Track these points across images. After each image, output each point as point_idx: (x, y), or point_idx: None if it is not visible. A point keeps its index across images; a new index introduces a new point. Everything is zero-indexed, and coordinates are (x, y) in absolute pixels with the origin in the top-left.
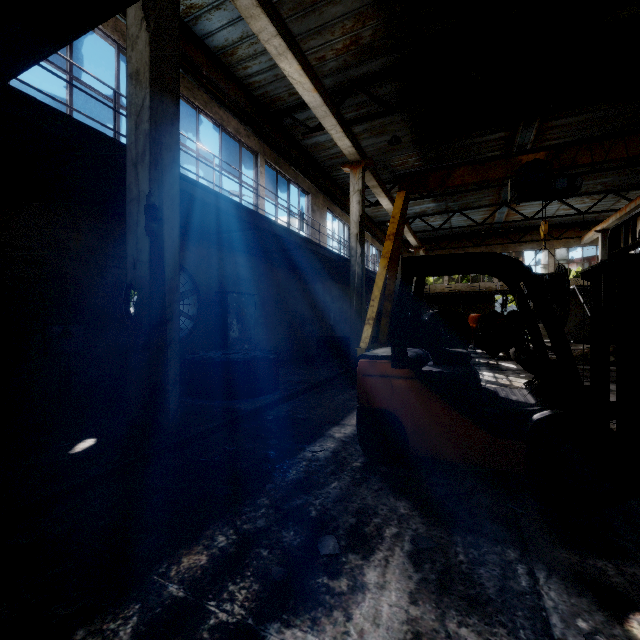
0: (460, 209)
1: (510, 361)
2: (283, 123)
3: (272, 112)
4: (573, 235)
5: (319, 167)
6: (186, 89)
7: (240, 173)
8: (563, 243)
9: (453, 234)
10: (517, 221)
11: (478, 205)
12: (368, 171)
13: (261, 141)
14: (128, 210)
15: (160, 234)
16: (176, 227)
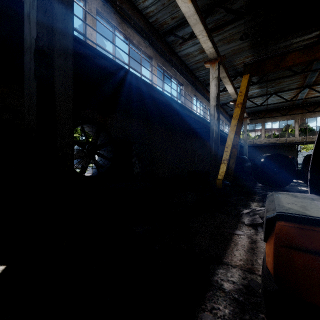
0: (275, 92)
1: None
2: (167, 41)
3: (161, 33)
4: None
5: (189, 69)
6: (106, 12)
7: (141, 69)
8: None
9: (268, 109)
10: (316, 97)
11: (288, 89)
12: (221, 66)
13: (154, 50)
14: (25, 60)
15: (50, 79)
16: (69, 76)
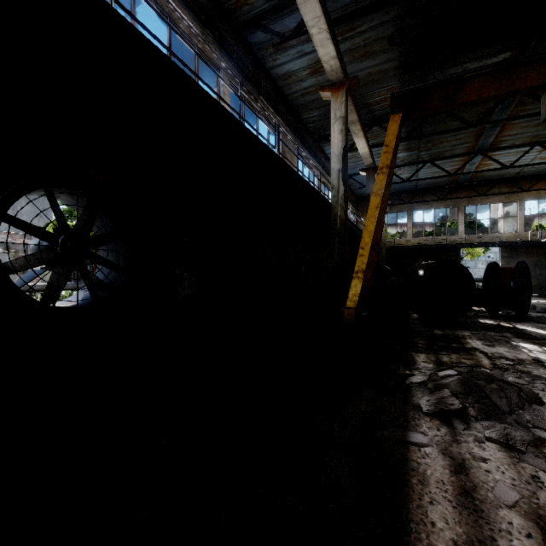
0: (431, 159)
1: (525, 323)
2: (250, 42)
3: (237, 24)
4: (544, 186)
5: (290, 106)
6: None
7: None
8: (533, 195)
9: (417, 188)
10: (494, 170)
11: (451, 154)
12: (350, 99)
13: (224, 55)
14: None
15: None
16: None
